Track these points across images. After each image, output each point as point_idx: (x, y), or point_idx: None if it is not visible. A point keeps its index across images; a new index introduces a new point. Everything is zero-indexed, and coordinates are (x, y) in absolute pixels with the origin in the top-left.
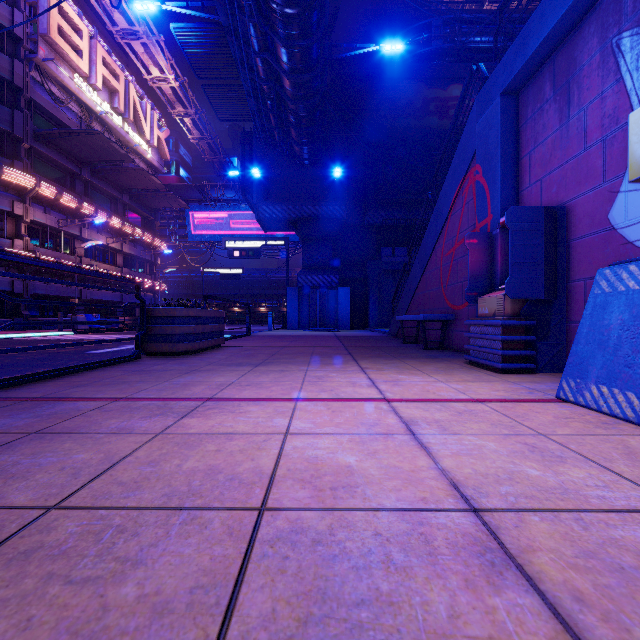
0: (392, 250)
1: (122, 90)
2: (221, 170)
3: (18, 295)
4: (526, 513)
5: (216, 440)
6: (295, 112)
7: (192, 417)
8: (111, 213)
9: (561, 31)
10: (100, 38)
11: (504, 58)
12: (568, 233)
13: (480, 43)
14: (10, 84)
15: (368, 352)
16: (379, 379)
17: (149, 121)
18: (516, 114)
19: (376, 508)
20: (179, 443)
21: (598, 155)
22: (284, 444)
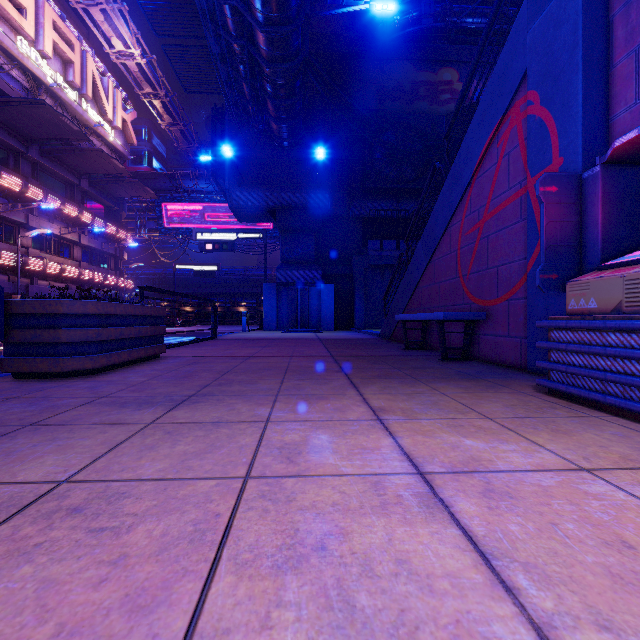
0: (380, 243)
1: (78, 61)
2: (196, 161)
3: None
4: None
5: None
6: (271, 79)
7: None
8: (66, 200)
9: None
10: None
11: None
12: None
13: (472, 24)
14: None
15: (368, 366)
16: (431, 459)
17: (112, 100)
18: None
19: None
20: None
21: None
22: None
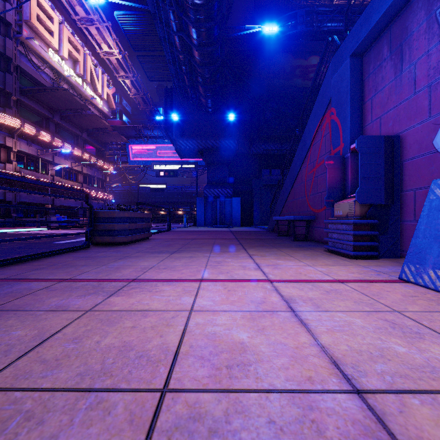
0: (270, 171)
1: (82, 60)
2: (151, 116)
3: (9, 202)
4: (405, 395)
5: (133, 317)
6: (202, 74)
7: (118, 296)
8: (74, 145)
9: (396, 7)
10: (66, 24)
11: (353, 29)
12: (401, 156)
13: (331, 27)
14: (3, 55)
15: (254, 243)
16: (263, 263)
17: (101, 82)
18: (361, 70)
19: (268, 389)
20: (102, 320)
21: (425, 97)
22: (188, 321)
